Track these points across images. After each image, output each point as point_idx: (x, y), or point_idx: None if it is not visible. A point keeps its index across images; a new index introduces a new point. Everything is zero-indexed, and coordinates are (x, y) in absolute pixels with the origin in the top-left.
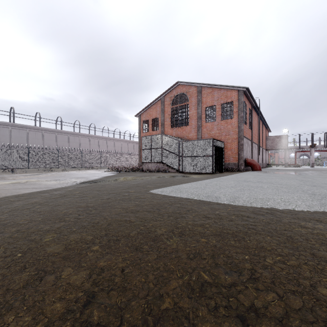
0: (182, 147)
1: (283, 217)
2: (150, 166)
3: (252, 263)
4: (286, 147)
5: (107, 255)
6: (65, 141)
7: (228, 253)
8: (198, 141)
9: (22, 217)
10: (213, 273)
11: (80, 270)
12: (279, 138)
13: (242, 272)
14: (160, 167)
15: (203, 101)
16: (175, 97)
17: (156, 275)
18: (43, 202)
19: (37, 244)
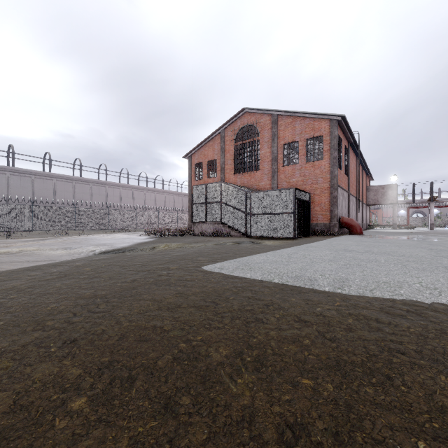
0: (250, 201)
1: (444, 323)
2: (205, 228)
3: None
4: (395, 201)
5: (98, 427)
6: (86, 193)
7: (372, 429)
8: (273, 191)
9: None
10: None
11: None
12: (385, 188)
13: None
14: (218, 230)
15: (280, 135)
16: (240, 130)
17: None
18: (26, 287)
19: None
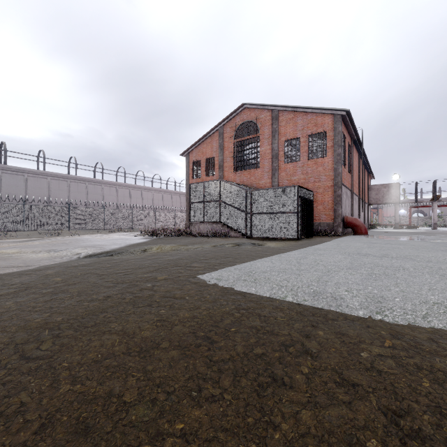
0: (250, 200)
1: None
2: (203, 228)
3: None
4: (398, 200)
5: None
6: (82, 192)
7: None
8: (275, 189)
9: None
10: None
11: None
12: (387, 187)
13: None
14: (217, 230)
15: (281, 132)
16: (239, 126)
17: None
18: None
19: None
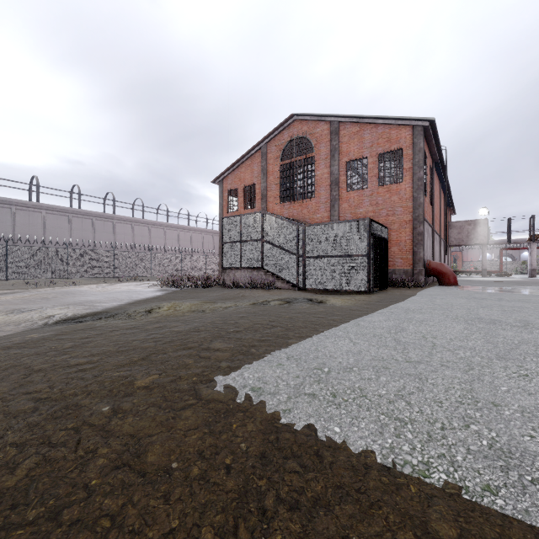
0: (303, 238)
1: None
2: (240, 277)
3: None
4: (486, 241)
5: None
6: (87, 230)
7: None
8: (338, 224)
9: None
10: None
11: None
12: (473, 224)
13: None
14: (258, 279)
15: (342, 150)
16: (288, 144)
17: None
18: None
19: None
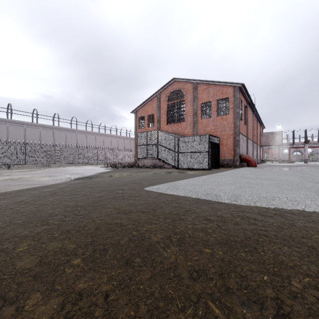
0: (177, 143)
1: (295, 220)
2: (146, 162)
3: (275, 288)
4: (280, 143)
5: (89, 272)
6: (62, 138)
7: (241, 271)
8: (194, 137)
9: (1, 219)
10: (226, 303)
11: (52, 296)
12: (273, 134)
13: (264, 303)
14: (156, 163)
15: (199, 97)
16: (171, 93)
17: (150, 305)
18: (30, 201)
19: (7, 256)
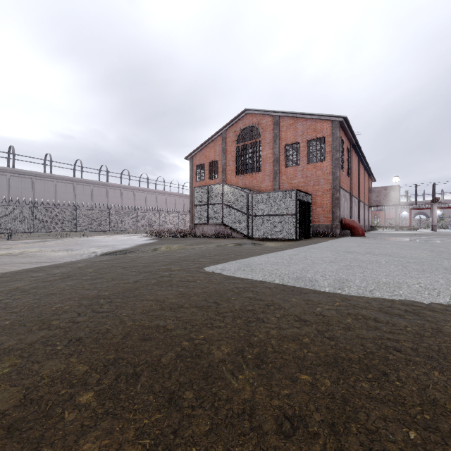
0: (251, 202)
1: (441, 323)
2: (207, 230)
3: None
4: (398, 202)
5: (105, 419)
6: (87, 194)
7: (366, 420)
8: (275, 193)
9: None
10: None
11: None
12: (388, 189)
13: None
14: (220, 231)
15: (282, 137)
16: (242, 131)
17: None
18: (30, 288)
19: None
